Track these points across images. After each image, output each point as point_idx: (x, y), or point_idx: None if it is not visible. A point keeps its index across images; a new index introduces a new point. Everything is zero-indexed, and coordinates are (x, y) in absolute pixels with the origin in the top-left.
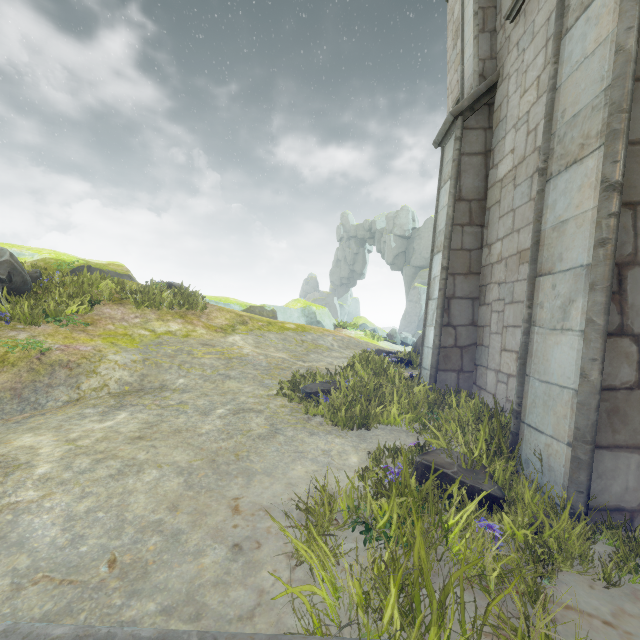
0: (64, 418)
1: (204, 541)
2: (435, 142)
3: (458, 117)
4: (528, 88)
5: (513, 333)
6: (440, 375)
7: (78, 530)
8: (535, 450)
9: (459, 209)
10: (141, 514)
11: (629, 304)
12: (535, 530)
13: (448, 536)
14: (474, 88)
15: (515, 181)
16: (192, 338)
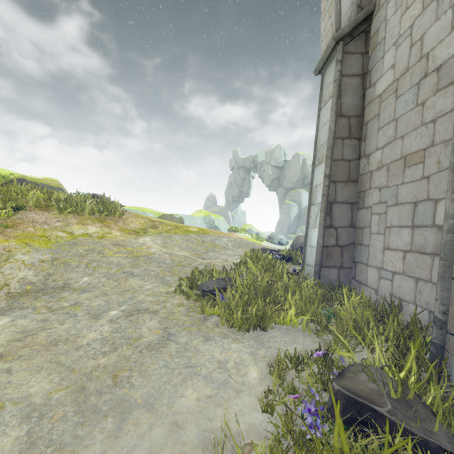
0: None
1: None
2: (316, 70)
3: (339, 42)
4: (411, 4)
5: (398, 233)
6: (323, 271)
7: None
8: None
9: (340, 124)
10: None
11: None
12: None
13: None
14: (352, 18)
15: (397, 92)
16: (106, 239)
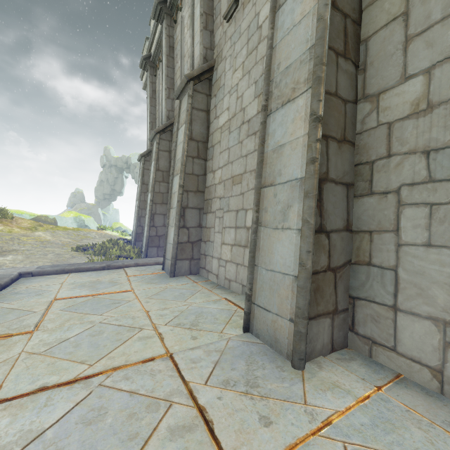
0: None
1: None
2: (138, 160)
3: (143, 157)
4: None
5: None
6: (137, 243)
7: None
8: (142, 251)
9: (144, 187)
10: None
11: (155, 221)
12: None
13: None
14: (149, 147)
15: None
16: (14, 233)
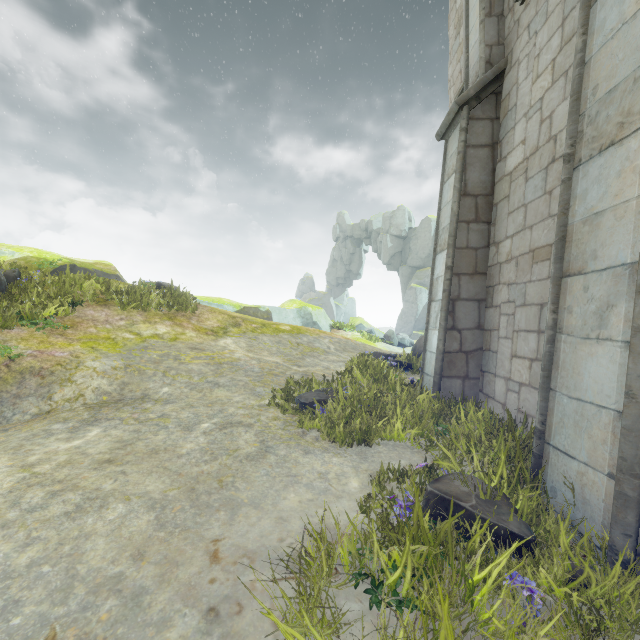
0: (27, 436)
1: (172, 604)
2: (438, 134)
3: (463, 106)
4: (541, 73)
5: (526, 338)
6: (444, 382)
7: (13, 593)
8: (565, 478)
9: (464, 205)
10: (97, 566)
11: None
12: (578, 586)
13: (473, 596)
14: (480, 76)
15: (527, 174)
16: (180, 341)
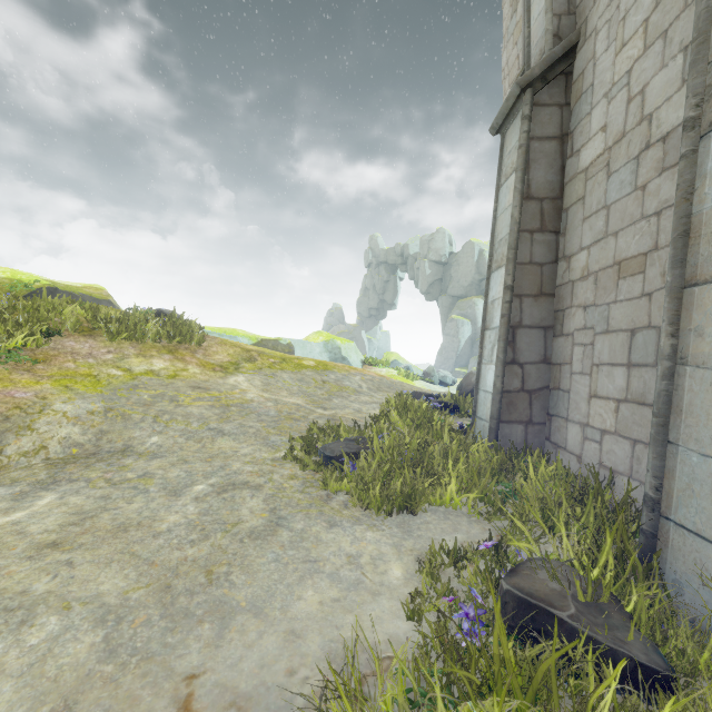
0: None
1: None
2: (493, 127)
3: (526, 89)
4: (628, 39)
5: (610, 374)
6: (503, 428)
7: None
8: (702, 572)
9: (527, 210)
10: None
11: None
12: None
13: None
14: (546, 52)
15: (609, 167)
16: (180, 379)
